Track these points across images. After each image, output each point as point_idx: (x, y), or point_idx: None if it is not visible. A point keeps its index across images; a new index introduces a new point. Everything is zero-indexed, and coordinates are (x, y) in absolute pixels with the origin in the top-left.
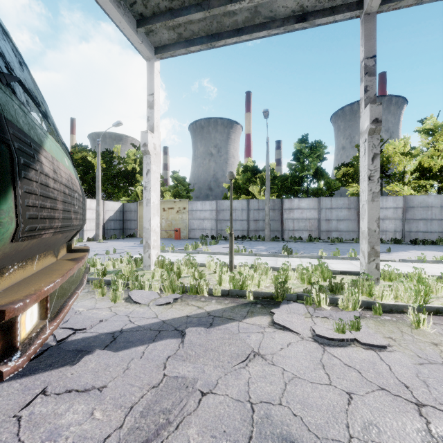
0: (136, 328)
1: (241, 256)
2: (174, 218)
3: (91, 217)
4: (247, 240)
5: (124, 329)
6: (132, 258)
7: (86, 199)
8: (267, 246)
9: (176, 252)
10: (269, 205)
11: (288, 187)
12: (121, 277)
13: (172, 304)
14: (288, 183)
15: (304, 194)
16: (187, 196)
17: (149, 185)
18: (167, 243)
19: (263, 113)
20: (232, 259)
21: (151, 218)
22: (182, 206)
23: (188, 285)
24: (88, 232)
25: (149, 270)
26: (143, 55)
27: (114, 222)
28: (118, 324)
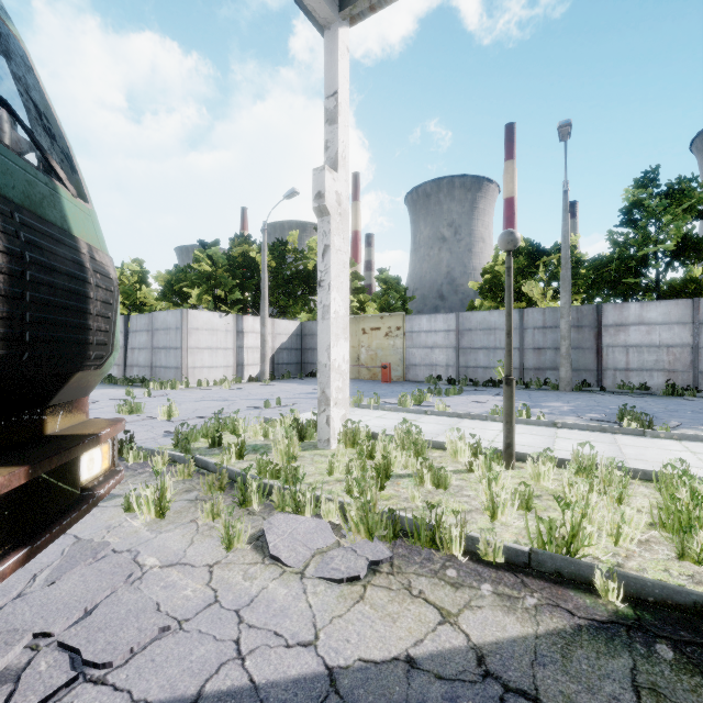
0: (239, 699)
1: (519, 425)
2: (381, 345)
3: (255, 345)
4: (520, 388)
5: (207, 694)
6: (304, 418)
7: (248, 317)
8: (570, 402)
9: (382, 410)
10: (569, 319)
11: (611, 280)
12: (266, 467)
13: (363, 580)
14: (612, 271)
15: (647, 295)
16: (403, 310)
17: (327, 278)
18: (369, 390)
19: (558, 129)
20: (511, 441)
21: (332, 344)
22: (394, 325)
23: (408, 514)
24: (251, 368)
25: (328, 449)
26: (316, 16)
27: (288, 352)
28: (199, 656)
